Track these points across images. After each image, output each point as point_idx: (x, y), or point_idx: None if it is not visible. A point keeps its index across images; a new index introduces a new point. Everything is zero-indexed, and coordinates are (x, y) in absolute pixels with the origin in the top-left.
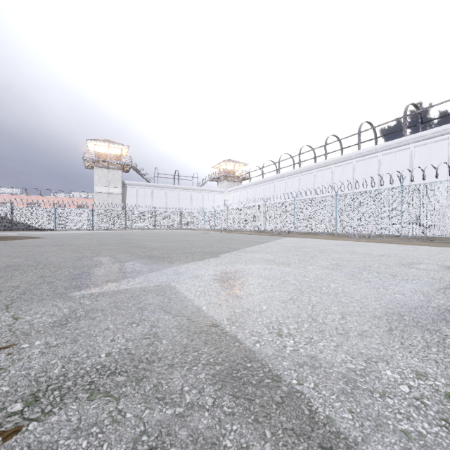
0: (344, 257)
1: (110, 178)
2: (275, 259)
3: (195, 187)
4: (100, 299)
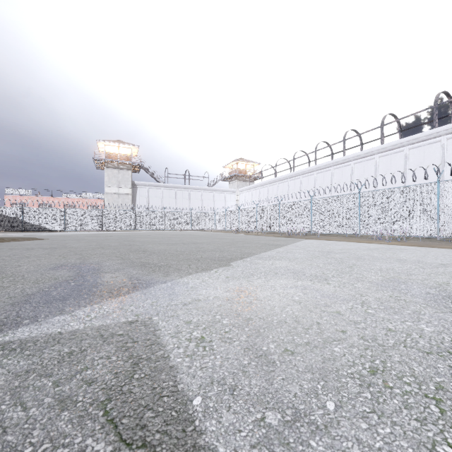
0: (394, 268)
1: (120, 178)
2: (304, 269)
3: (206, 187)
4: (6, 363)
